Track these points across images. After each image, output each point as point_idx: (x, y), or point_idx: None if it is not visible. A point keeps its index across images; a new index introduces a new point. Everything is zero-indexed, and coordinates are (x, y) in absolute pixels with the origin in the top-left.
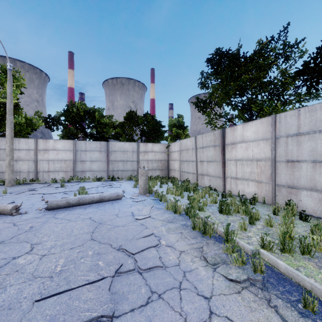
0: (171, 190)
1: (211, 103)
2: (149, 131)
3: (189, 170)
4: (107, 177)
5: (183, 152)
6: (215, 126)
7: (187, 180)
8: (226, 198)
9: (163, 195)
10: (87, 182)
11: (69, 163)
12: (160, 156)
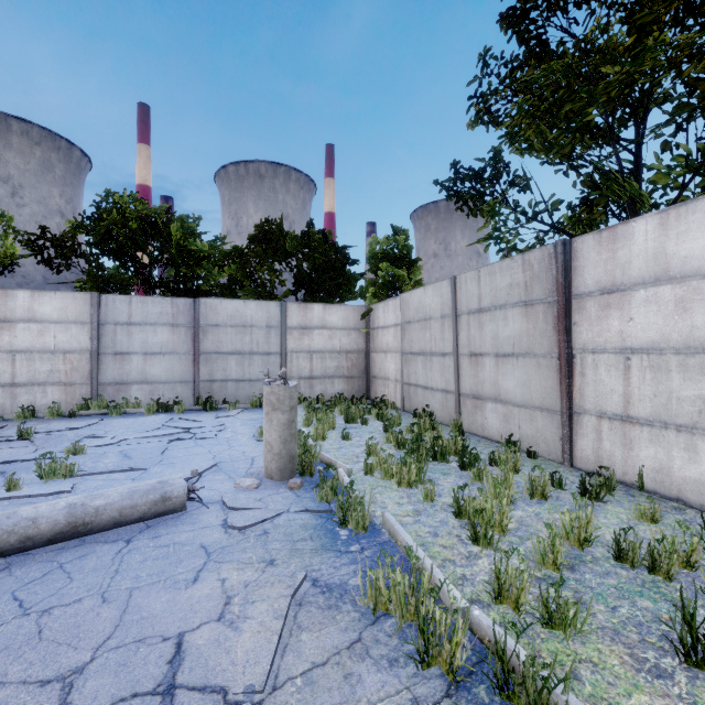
0: (382, 463)
1: (498, 180)
2: (317, 273)
3: (433, 382)
4: (195, 399)
5: (412, 327)
6: (511, 247)
7: (427, 412)
8: (600, 503)
9: (352, 501)
10: (130, 415)
11: (77, 361)
12: (346, 339)
